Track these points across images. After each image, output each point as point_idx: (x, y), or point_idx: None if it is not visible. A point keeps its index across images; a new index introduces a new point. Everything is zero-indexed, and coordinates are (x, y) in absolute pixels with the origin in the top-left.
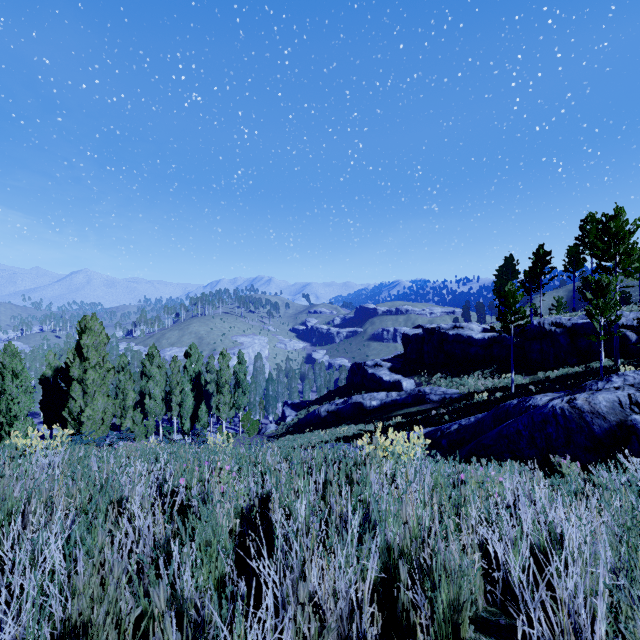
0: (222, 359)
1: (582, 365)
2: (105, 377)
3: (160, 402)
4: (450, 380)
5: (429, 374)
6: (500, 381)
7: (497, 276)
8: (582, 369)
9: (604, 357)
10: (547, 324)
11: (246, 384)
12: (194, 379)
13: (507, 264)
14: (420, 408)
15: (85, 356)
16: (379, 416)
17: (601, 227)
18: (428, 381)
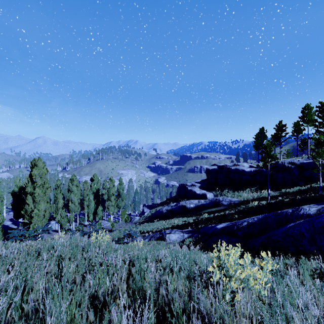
0: (110, 182)
1: (306, 185)
2: (45, 192)
3: (77, 205)
4: (233, 193)
5: (221, 190)
6: (261, 194)
7: (255, 138)
8: (307, 188)
9: (319, 181)
10: (286, 163)
11: (123, 195)
12: (95, 192)
13: (261, 132)
14: (217, 209)
15: (34, 180)
16: (195, 213)
17: (313, 111)
18: (221, 194)
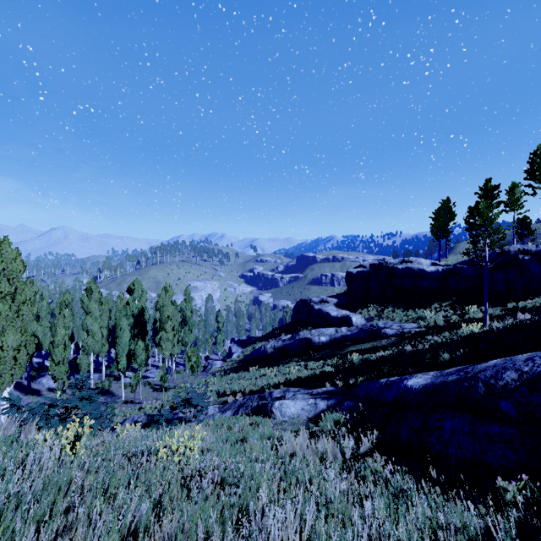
0: (165, 294)
1: None
2: (20, 310)
3: (99, 339)
4: (404, 314)
5: (379, 309)
6: (464, 314)
7: (434, 219)
8: None
9: None
10: (513, 252)
11: (192, 321)
12: (137, 315)
13: (444, 207)
14: (376, 344)
15: None
16: (330, 353)
17: None
18: (379, 316)
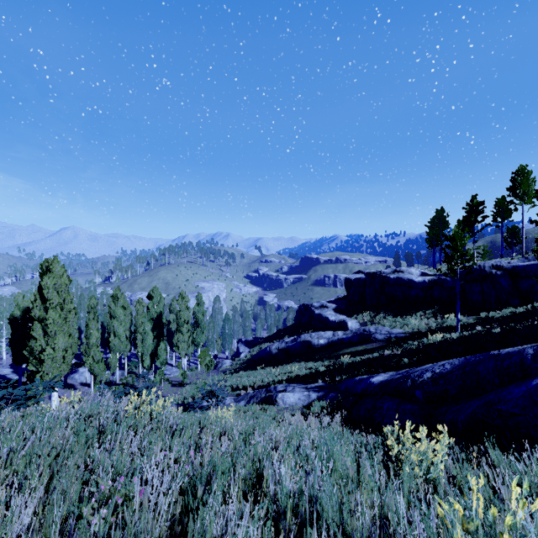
0: (181, 301)
1: (525, 306)
2: (66, 317)
3: (124, 340)
4: (393, 320)
5: (372, 314)
6: (443, 321)
7: (429, 227)
8: (526, 310)
9: None
10: (488, 267)
11: (204, 323)
12: (156, 319)
13: (438, 216)
14: (366, 347)
15: (46, 297)
16: (327, 354)
17: (532, 178)
18: (372, 321)
